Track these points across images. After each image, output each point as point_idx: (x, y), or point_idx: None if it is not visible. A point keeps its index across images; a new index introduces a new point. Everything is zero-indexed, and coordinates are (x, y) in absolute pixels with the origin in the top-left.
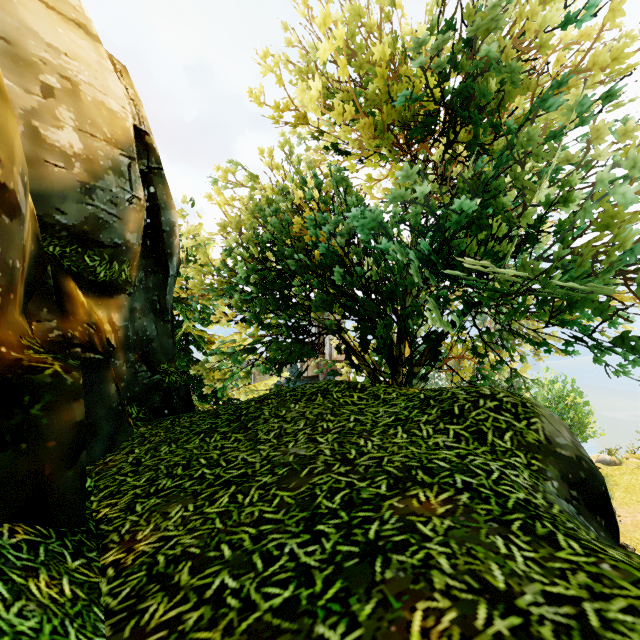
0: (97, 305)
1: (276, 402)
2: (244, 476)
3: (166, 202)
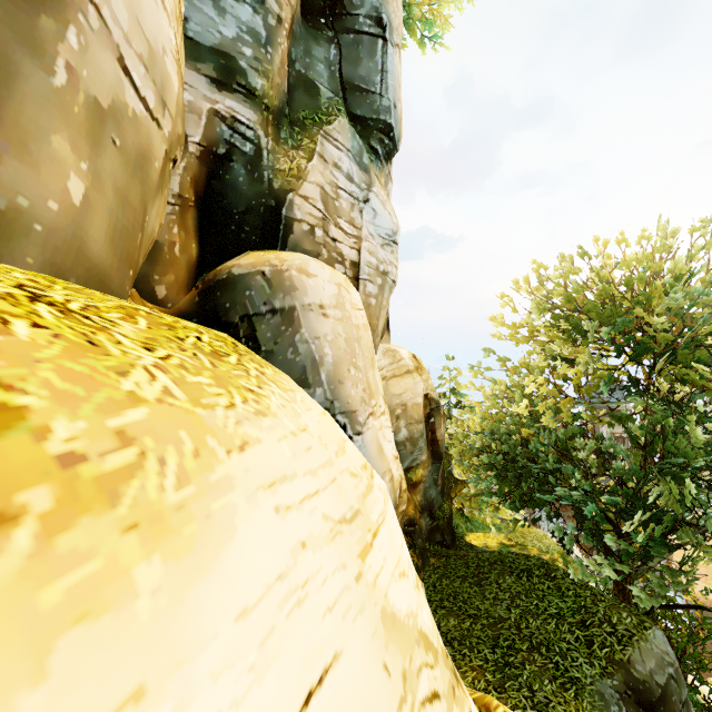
0: (412, 494)
1: (499, 569)
2: (476, 615)
3: (441, 424)
